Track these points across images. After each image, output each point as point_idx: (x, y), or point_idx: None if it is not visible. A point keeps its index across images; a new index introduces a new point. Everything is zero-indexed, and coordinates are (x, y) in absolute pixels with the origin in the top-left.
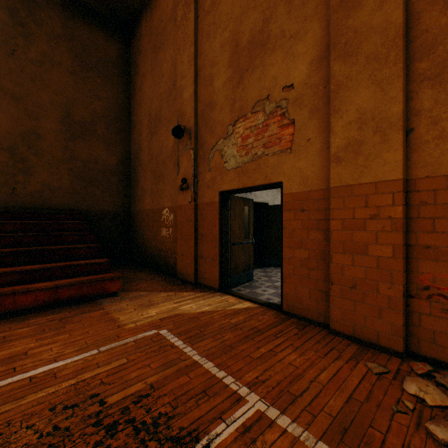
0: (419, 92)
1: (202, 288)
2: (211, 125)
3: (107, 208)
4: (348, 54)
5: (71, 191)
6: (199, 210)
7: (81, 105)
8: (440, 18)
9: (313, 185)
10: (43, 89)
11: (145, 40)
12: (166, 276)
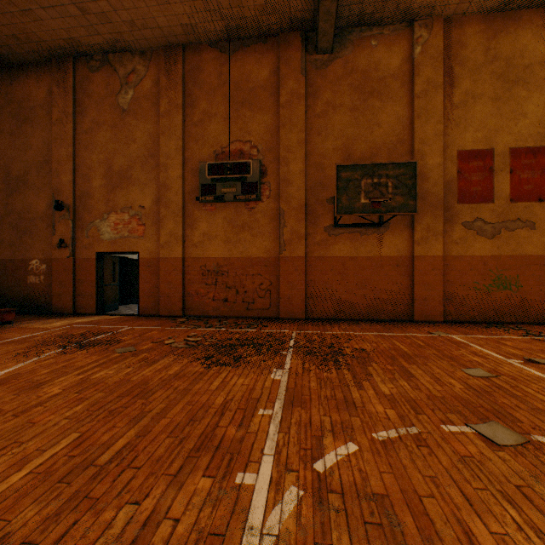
0: (188, 229)
1: (82, 315)
2: (90, 208)
3: None
4: (167, 207)
5: None
6: (78, 263)
7: None
8: (192, 208)
9: (154, 255)
10: None
11: (1, 99)
12: (39, 315)
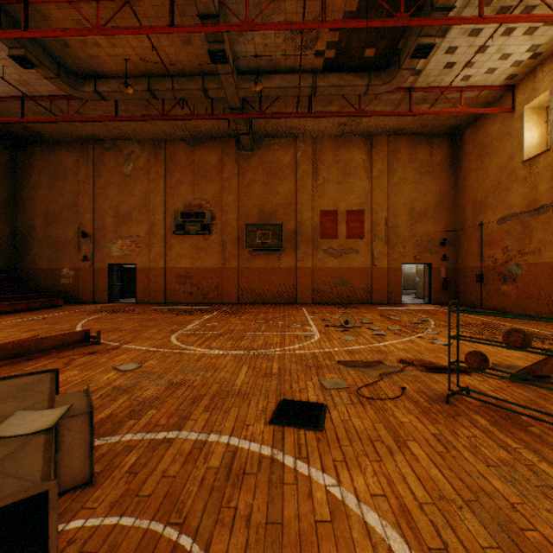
0: (168, 250)
1: (99, 303)
2: (104, 236)
3: (2, 265)
4: (155, 236)
5: None
6: (96, 270)
7: None
8: (171, 238)
9: (146, 266)
10: None
11: (42, 163)
12: (70, 303)
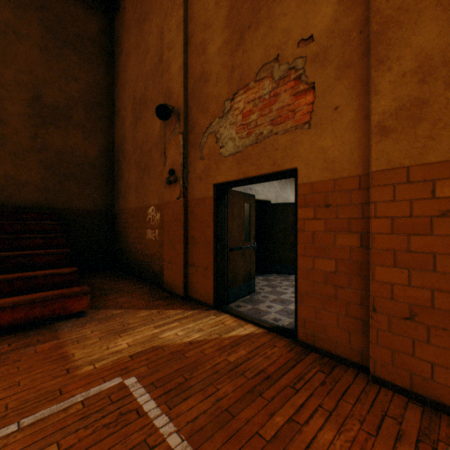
0: None
1: (193, 303)
2: (204, 103)
3: (86, 206)
4: None
5: (42, 186)
6: (190, 207)
7: (54, 86)
8: None
9: (342, 171)
10: (6, 66)
11: (130, 13)
12: (152, 287)
